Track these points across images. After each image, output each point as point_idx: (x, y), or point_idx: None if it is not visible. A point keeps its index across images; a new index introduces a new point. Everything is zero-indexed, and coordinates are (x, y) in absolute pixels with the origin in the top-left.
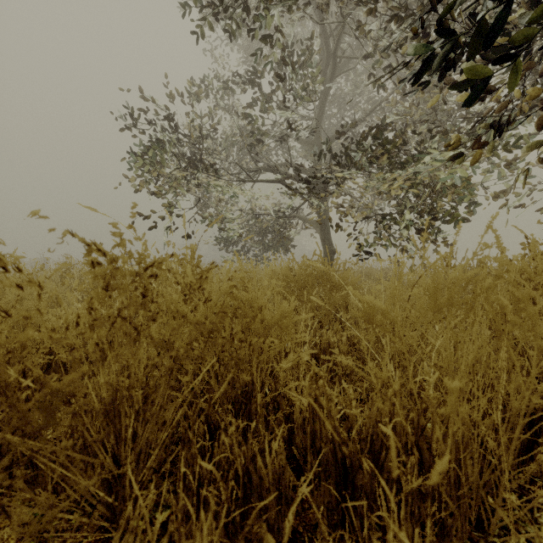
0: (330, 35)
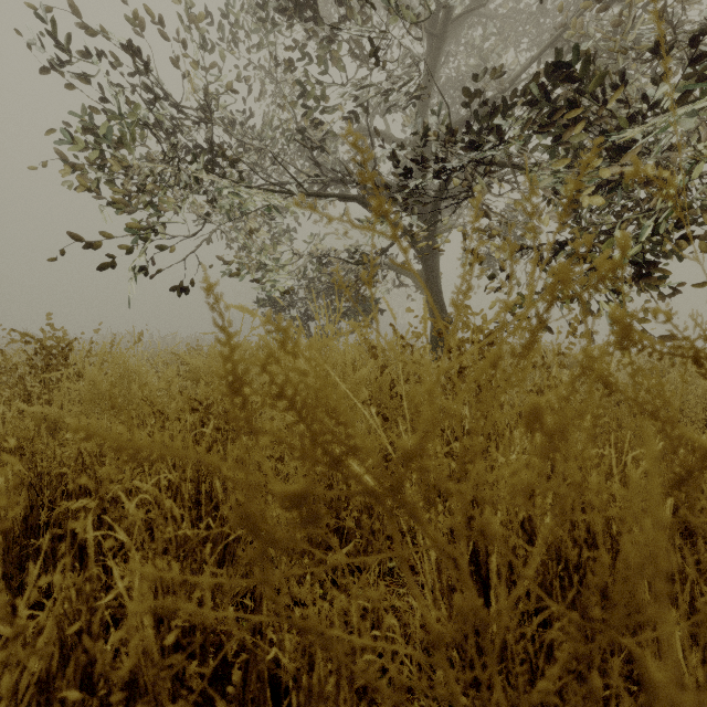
0: None
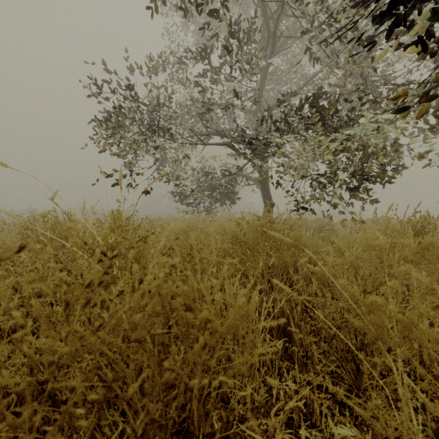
0: (270, 17)
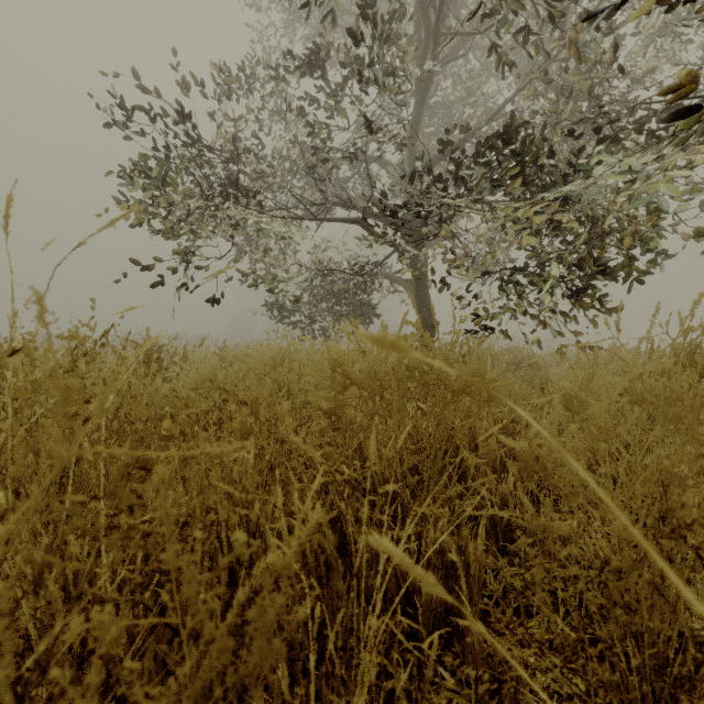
0: (430, 2)
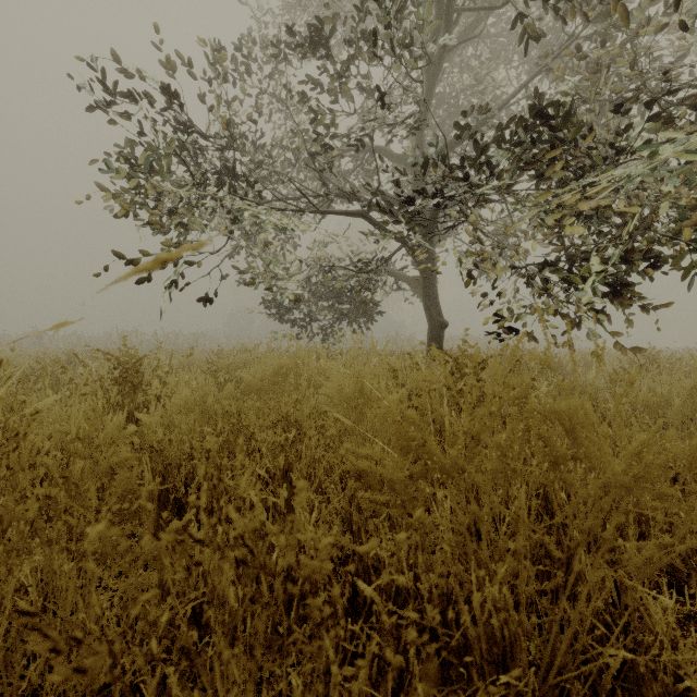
0: None
